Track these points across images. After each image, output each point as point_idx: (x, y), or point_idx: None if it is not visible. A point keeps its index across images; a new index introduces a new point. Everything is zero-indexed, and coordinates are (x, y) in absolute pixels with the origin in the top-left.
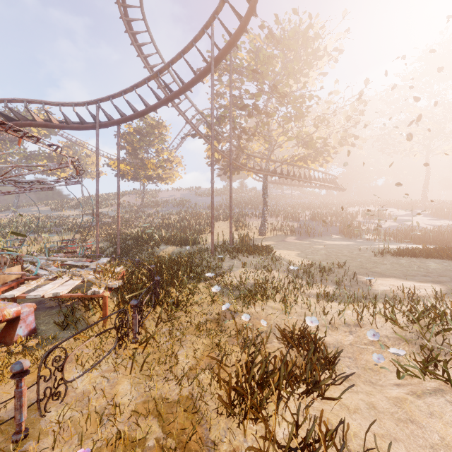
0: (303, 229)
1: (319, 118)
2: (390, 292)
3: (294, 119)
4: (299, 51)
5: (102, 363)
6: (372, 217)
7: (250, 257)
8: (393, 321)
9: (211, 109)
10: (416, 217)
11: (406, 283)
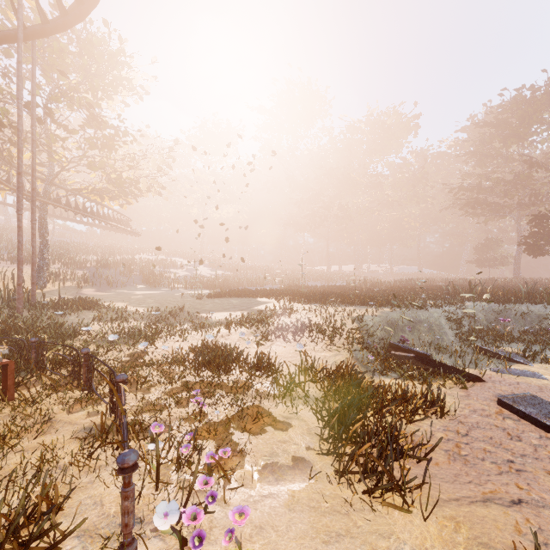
0: (98, 278)
1: (131, 157)
2: (224, 320)
3: (101, 147)
4: (105, 67)
5: (90, 403)
6: (167, 266)
7: (83, 312)
8: (243, 328)
9: (18, 110)
10: (200, 267)
11: (228, 314)
